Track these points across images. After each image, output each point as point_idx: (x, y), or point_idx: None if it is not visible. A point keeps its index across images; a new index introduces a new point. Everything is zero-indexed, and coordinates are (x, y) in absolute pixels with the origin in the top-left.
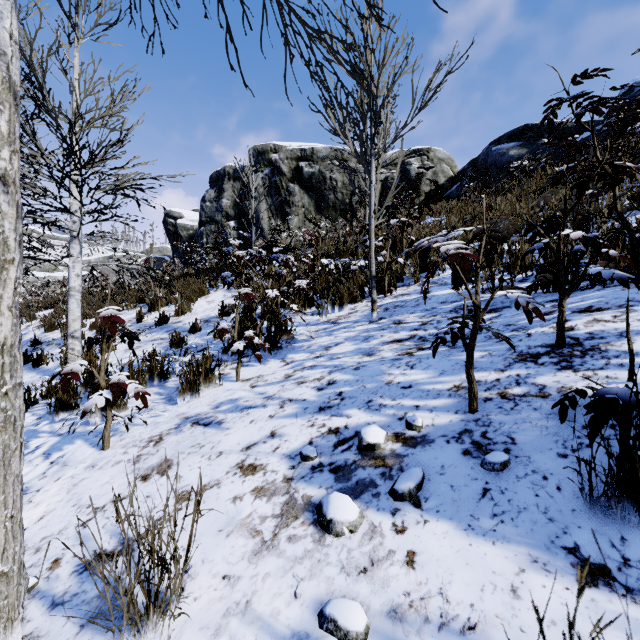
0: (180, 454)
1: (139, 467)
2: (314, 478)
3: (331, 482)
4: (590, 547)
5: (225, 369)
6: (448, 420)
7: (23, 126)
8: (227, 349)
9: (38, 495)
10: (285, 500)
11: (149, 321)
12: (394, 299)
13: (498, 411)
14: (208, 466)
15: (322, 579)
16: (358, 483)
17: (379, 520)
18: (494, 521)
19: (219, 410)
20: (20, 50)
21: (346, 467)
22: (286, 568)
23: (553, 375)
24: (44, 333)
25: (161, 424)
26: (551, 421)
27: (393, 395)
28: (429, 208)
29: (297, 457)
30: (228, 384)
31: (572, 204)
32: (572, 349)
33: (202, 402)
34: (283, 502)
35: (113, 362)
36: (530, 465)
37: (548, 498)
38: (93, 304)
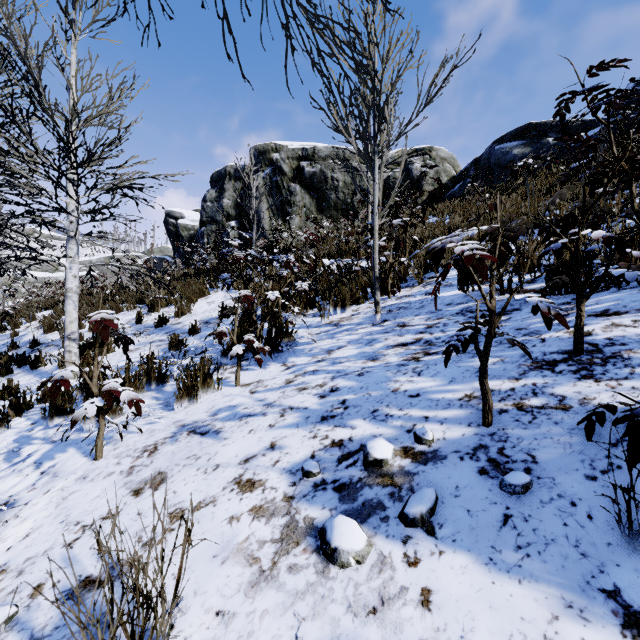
0: (175, 466)
1: (132, 480)
2: (317, 497)
3: (335, 502)
4: (633, 591)
5: (224, 373)
6: (461, 434)
7: (18, 124)
8: (226, 352)
9: (26, 509)
10: (285, 522)
11: (149, 322)
12: (398, 300)
13: (515, 424)
14: (204, 480)
15: (326, 620)
16: (365, 504)
17: (389, 549)
18: (519, 554)
19: (217, 418)
20: (15, 46)
21: (351, 485)
22: (286, 604)
23: (573, 385)
24: (43, 334)
25: (157, 432)
26: (575, 437)
27: (400, 404)
28: (433, 207)
29: (298, 472)
30: (227, 389)
31: (590, 202)
32: (591, 356)
33: (200, 408)
34: (283, 524)
35: (111, 364)
36: (555, 488)
37: (579, 528)
38: (93, 305)
